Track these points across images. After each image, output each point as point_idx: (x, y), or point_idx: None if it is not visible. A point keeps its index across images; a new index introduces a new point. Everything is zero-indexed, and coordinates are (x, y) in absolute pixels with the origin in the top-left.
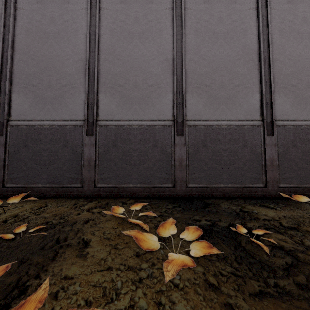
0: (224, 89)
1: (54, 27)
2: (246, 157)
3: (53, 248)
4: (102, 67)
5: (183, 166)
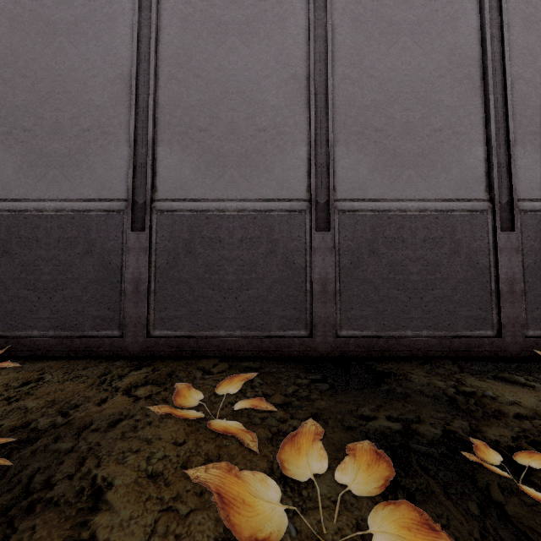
0: (412, 136)
1: (66, 11)
2: (459, 274)
3: (6, 514)
4: (164, 91)
5: (329, 293)
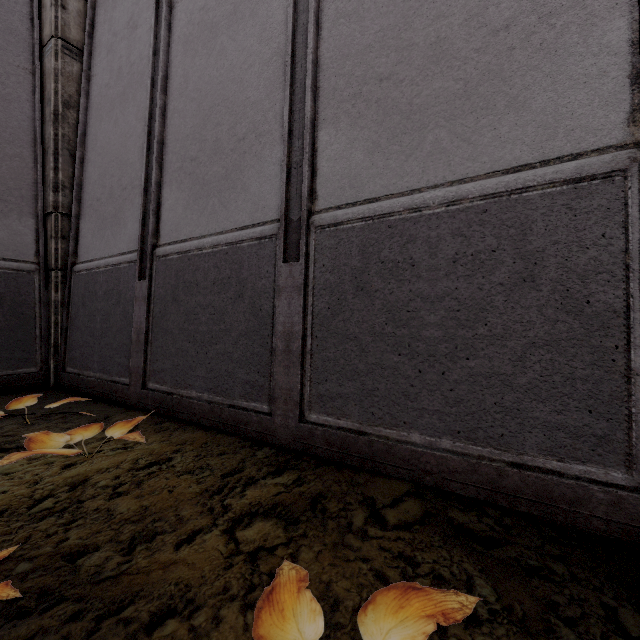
0: None
1: (226, 3)
2: None
3: None
4: (328, 44)
5: None
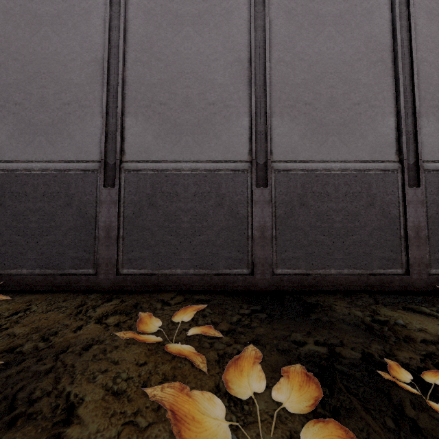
0: (335, 109)
1: (50, 6)
2: (374, 223)
3: None
4: (131, 72)
5: (267, 238)
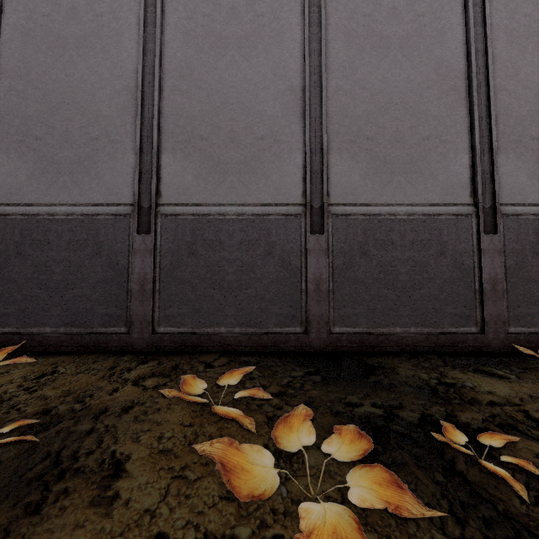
0: (401, 145)
1: (75, 27)
2: (445, 275)
3: (42, 480)
4: (168, 102)
5: (323, 292)
